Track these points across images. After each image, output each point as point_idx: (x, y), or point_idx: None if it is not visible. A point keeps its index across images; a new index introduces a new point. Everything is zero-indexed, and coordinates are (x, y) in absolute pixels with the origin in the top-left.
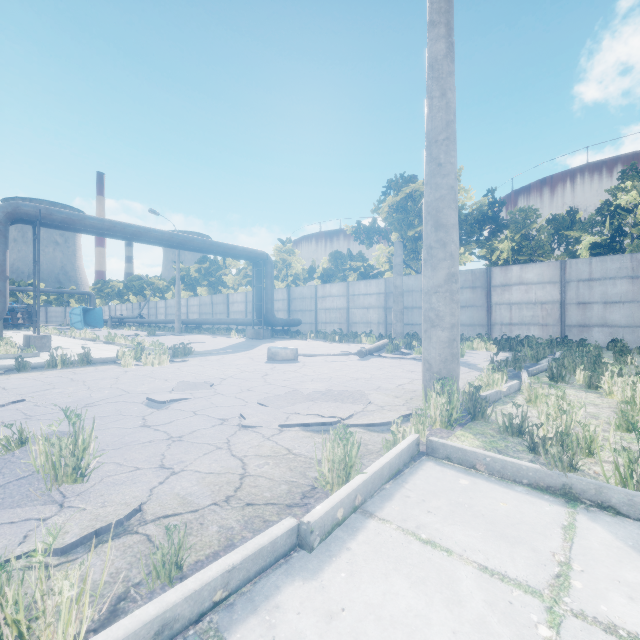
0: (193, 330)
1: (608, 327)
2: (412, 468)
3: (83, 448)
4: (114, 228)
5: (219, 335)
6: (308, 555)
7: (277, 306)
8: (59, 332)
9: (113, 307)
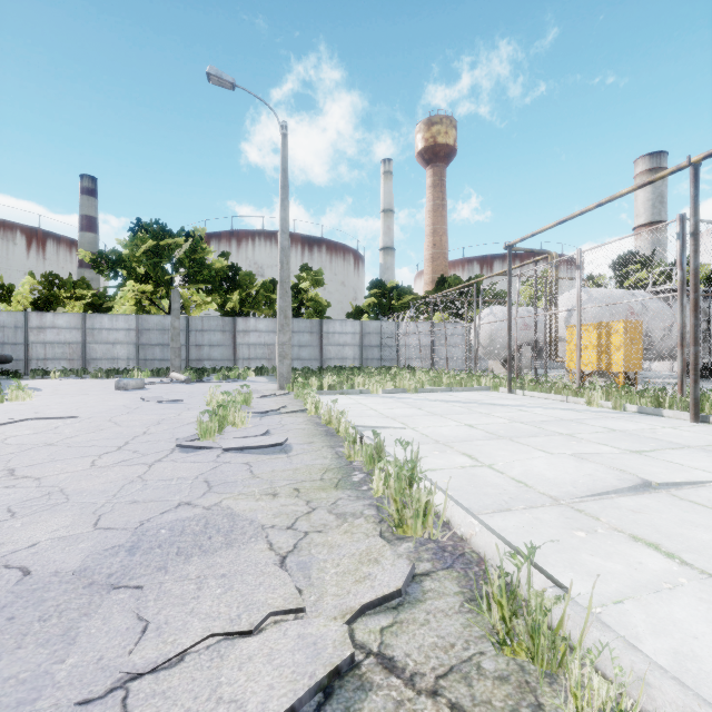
0: None
1: (301, 360)
2: None
3: (249, 396)
4: None
5: None
6: None
7: None
8: None
9: None
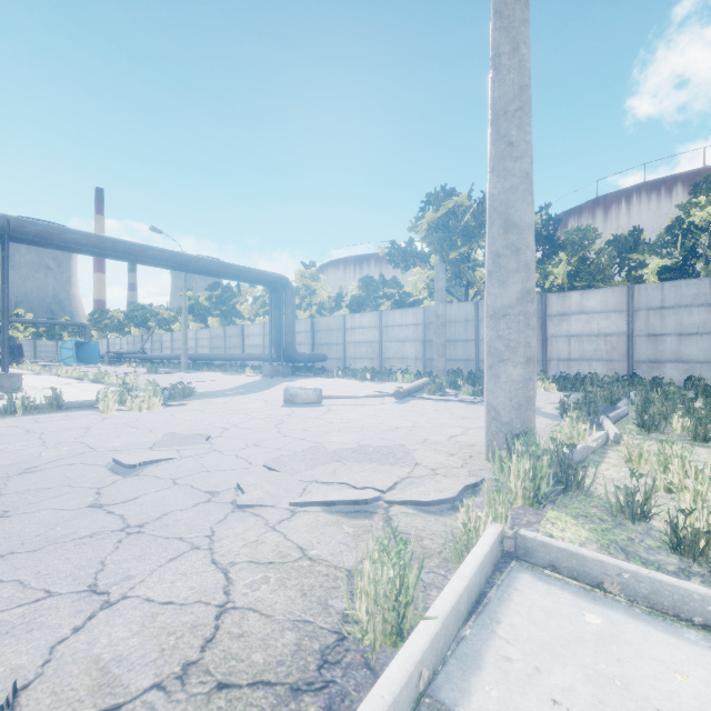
0: (202, 367)
1: (683, 363)
2: (500, 588)
3: None
4: (102, 244)
5: (232, 372)
6: None
7: (299, 339)
8: (43, 369)
9: (112, 340)
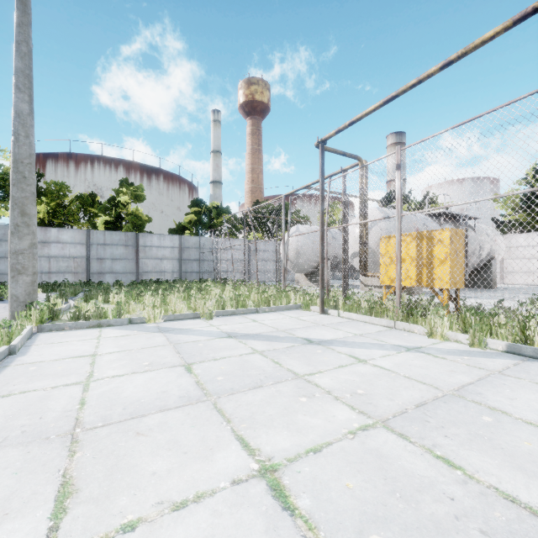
0: None
1: (114, 273)
2: (35, 336)
3: None
4: None
5: None
6: (16, 355)
7: None
8: None
9: None
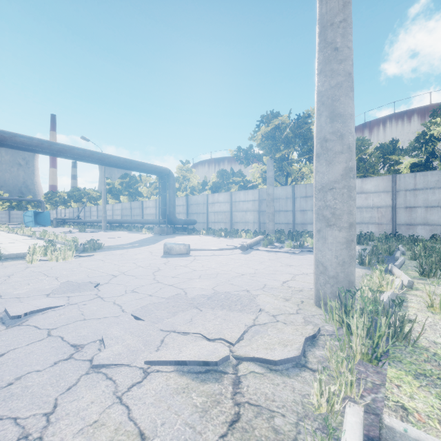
0: (115, 228)
1: (429, 225)
2: None
3: None
4: (42, 145)
5: (134, 231)
6: None
7: (178, 210)
8: (9, 229)
9: (59, 211)
